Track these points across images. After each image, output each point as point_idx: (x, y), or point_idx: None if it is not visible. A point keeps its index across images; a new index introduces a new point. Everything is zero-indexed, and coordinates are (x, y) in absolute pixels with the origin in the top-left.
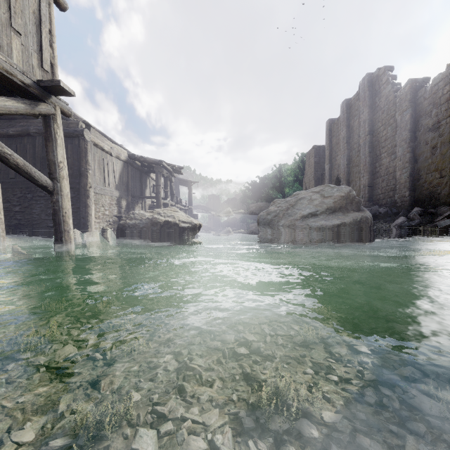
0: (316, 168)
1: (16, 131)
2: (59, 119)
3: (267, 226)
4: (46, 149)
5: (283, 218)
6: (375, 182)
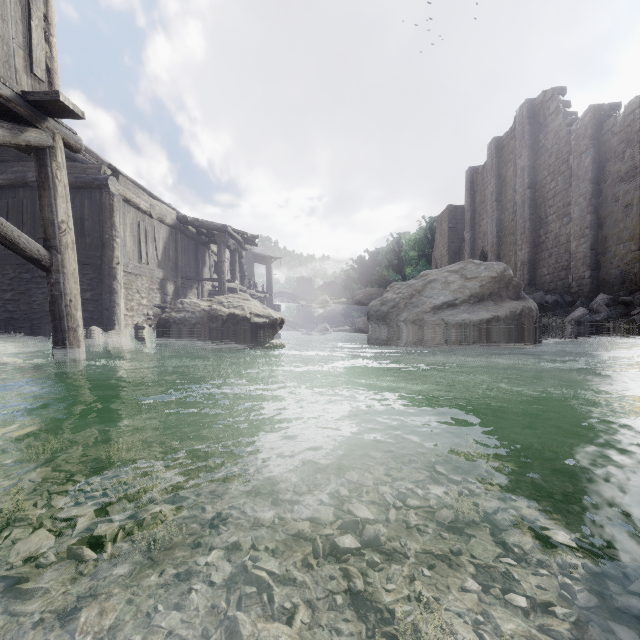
0: (451, 238)
1: (7, 180)
2: (60, 154)
3: (381, 322)
4: (40, 201)
5: (404, 310)
6: (538, 257)
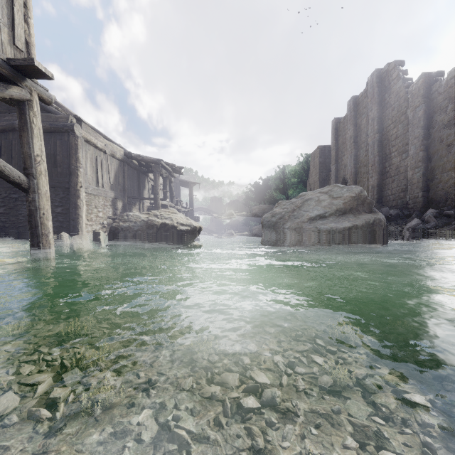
0: (321, 169)
1: (0, 126)
2: (36, 106)
3: (272, 229)
4: (21, 140)
5: (288, 220)
6: (384, 183)
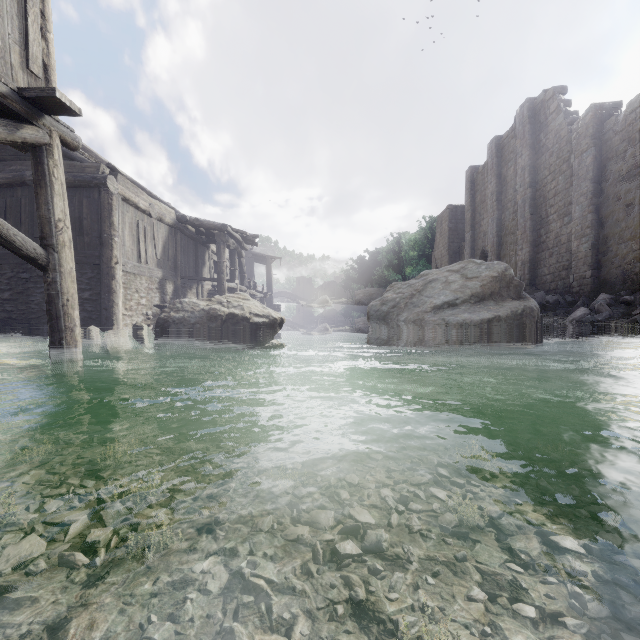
0: (452, 238)
1: (5, 179)
2: (57, 152)
3: (382, 322)
4: (36, 199)
5: (405, 309)
6: (539, 257)
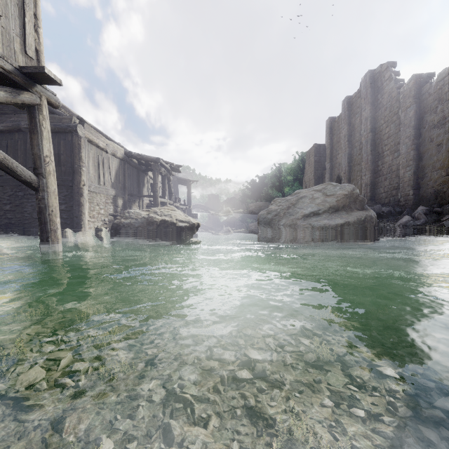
0: (316, 167)
1: (6, 127)
2: (45, 110)
3: (267, 226)
4: (31, 142)
5: (283, 217)
6: (377, 181)
